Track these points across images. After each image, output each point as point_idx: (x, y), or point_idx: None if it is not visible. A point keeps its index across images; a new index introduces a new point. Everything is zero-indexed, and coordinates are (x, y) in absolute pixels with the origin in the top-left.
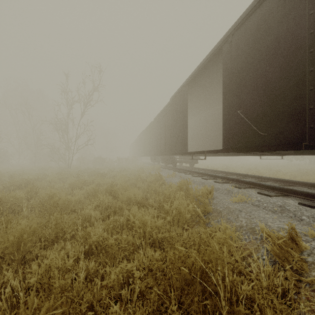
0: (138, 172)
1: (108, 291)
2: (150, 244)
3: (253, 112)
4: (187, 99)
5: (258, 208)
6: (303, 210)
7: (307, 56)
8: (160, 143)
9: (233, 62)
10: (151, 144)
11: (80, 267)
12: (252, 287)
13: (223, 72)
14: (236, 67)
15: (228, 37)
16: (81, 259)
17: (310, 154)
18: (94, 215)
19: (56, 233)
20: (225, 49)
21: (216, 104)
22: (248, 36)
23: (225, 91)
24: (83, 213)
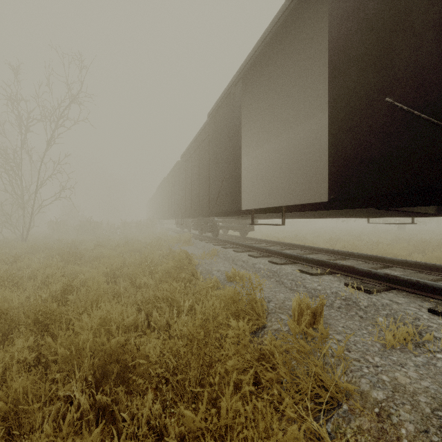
0: (150, 246)
1: None
2: None
3: (441, 92)
4: (240, 108)
5: None
6: None
7: None
8: (190, 197)
9: None
10: (176, 199)
11: None
12: None
13: (330, 22)
14: None
15: None
16: None
17: None
18: None
19: None
20: None
21: (286, 131)
22: None
23: (338, 65)
24: None
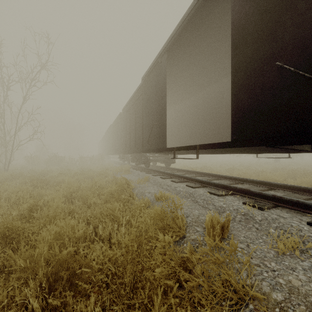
0: (100, 174)
1: None
2: None
3: None
4: (165, 73)
5: None
6: None
7: None
8: (129, 139)
9: None
10: (119, 140)
11: None
12: None
13: (233, 7)
14: None
15: None
16: None
17: None
18: None
19: None
20: None
21: (198, 91)
22: None
23: (239, 38)
24: None
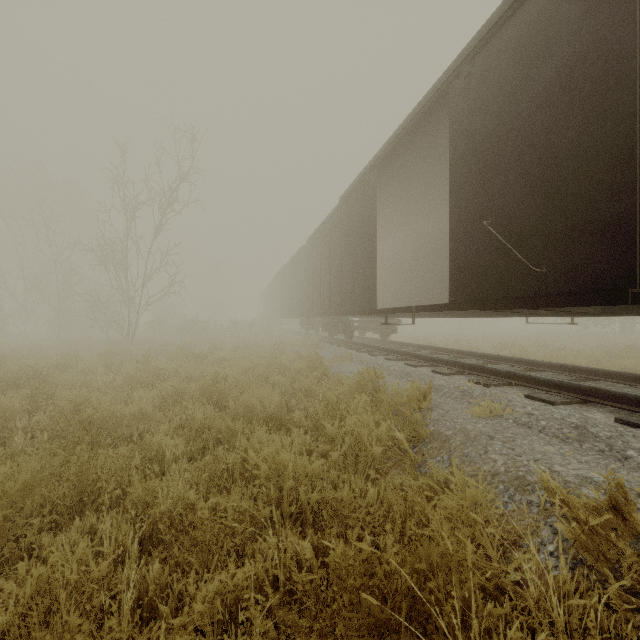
0: (274, 350)
1: (190, 634)
2: (293, 515)
3: (517, 223)
4: (375, 199)
5: (528, 430)
6: (628, 436)
7: (638, 100)
8: (319, 292)
9: (472, 118)
10: (301, 293)
11: (126, 578)
12: (528, 626)
13: (451, 140)
14: (479, 127)
15: (463, 64)
16: (126, 563)
17: (638, 314)
18: (172, 447)
19: (80, 491)
20: (456, 91)
21: (436, 210)
22: (506, 60)
23: (456, 180)
24: (147, 443)
